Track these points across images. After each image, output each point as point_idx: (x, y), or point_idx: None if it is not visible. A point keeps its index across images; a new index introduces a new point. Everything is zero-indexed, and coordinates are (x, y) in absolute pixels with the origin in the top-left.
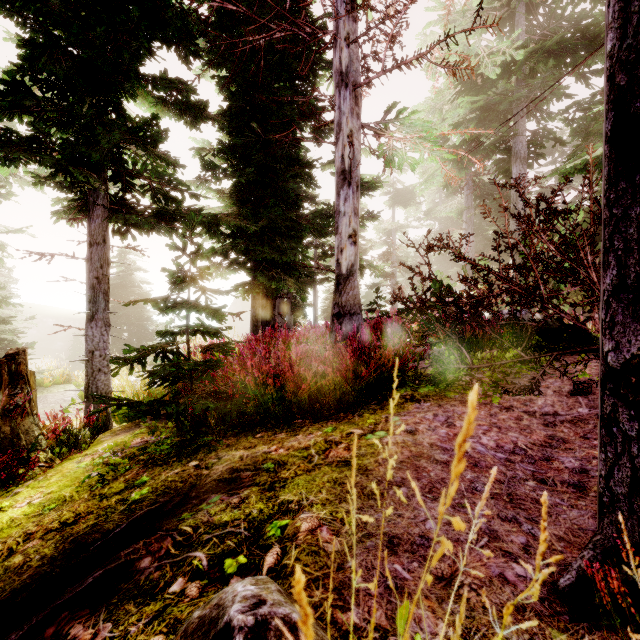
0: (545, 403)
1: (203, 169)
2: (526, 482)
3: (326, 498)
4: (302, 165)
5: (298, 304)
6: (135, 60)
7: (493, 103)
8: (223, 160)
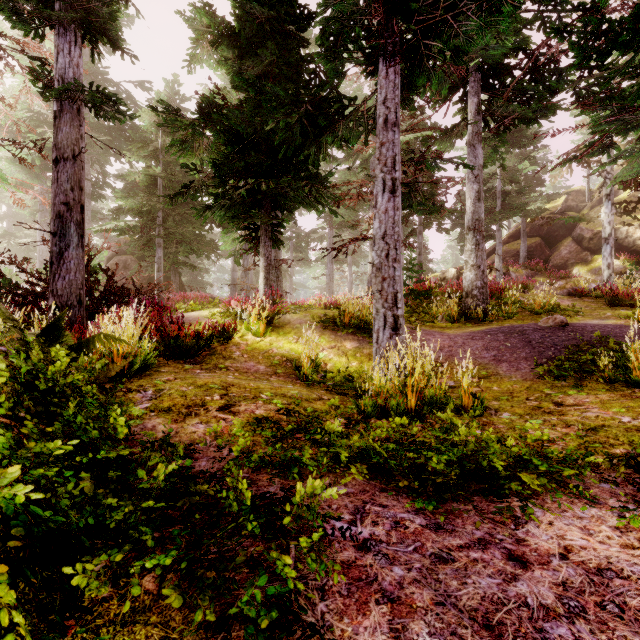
0: None
1: None
2: None
3: None
4: None
5: None
6: None
7: None
8: None
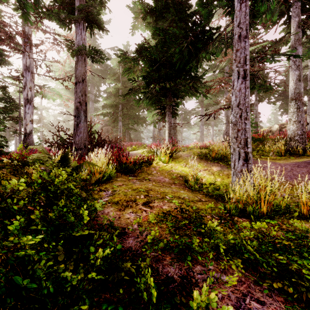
0: None
1: None
2: None
3: None
4: (2, 86)
5: None
6: None
7: None
8: None
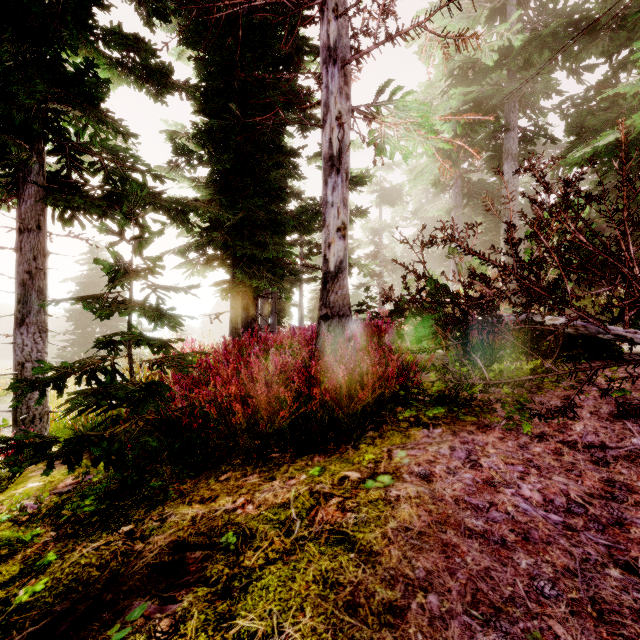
0: (585, 430)
1: (174, 153)
2: (606, 570)
3: (311, 628)
4: (286, 153)
5: (283, 304)
6: (77, 5)
7: (485, 96)
8: (199, 147)
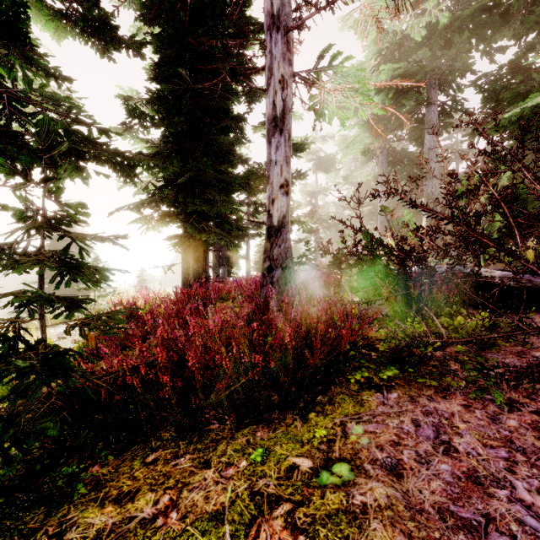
0: None
1: (128, 115)
2: None
3: None
4: (233, 118)
5: (232, 256)
6: None
7: (410, 73)
8: (154, 112)
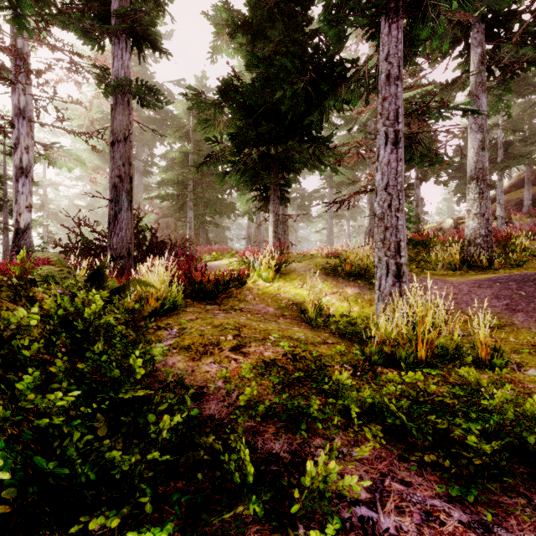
0: None
1: None
2: None
3: None
4: None
5: None
6: None
7: None
8: None
